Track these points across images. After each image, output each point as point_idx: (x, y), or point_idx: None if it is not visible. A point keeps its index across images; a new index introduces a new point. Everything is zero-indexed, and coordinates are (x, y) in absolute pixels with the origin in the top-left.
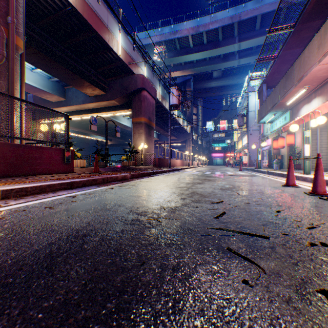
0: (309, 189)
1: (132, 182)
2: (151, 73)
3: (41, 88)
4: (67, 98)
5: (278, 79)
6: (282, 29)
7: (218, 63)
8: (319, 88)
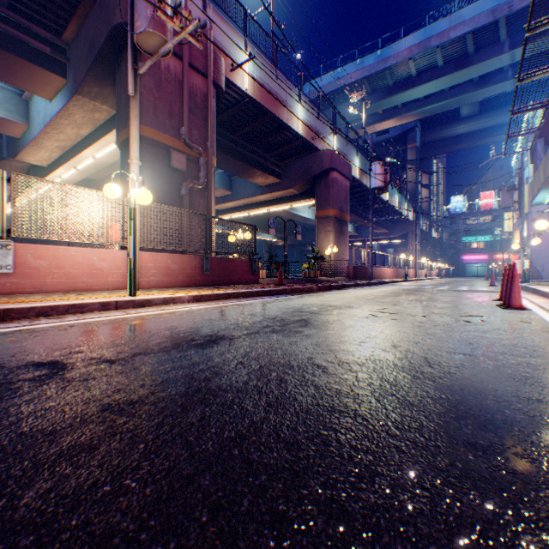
0: None
1: (319, 294)
2: (344, 140)
3: None
4: (234, 191)
5: None
6: (541, 73)
7: (467, 93)
8: None
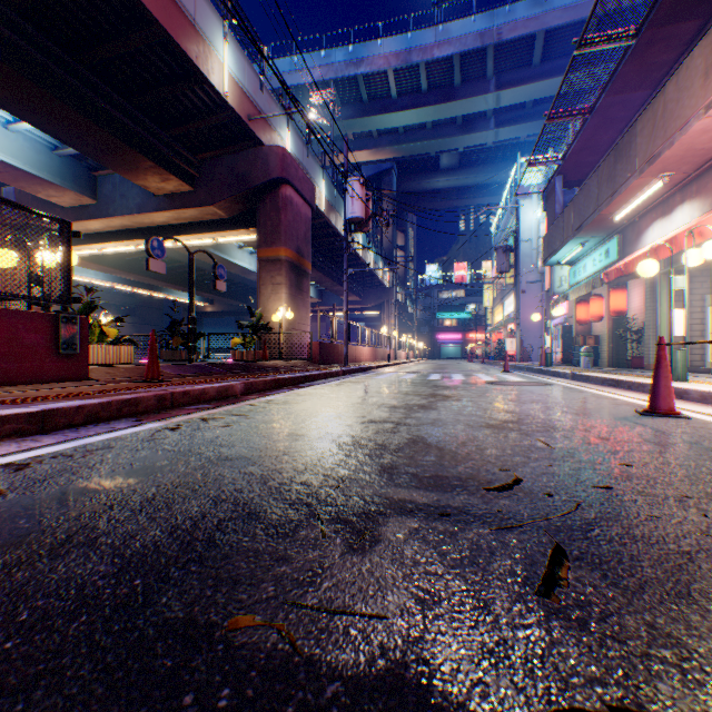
0: None
1: (245, 406)
2: (304, 146)
3: (33, 171)
4: (101, 199)
5: (588, 166)
6: (609, 39)
7: (451, 135)
8: (694, 180)
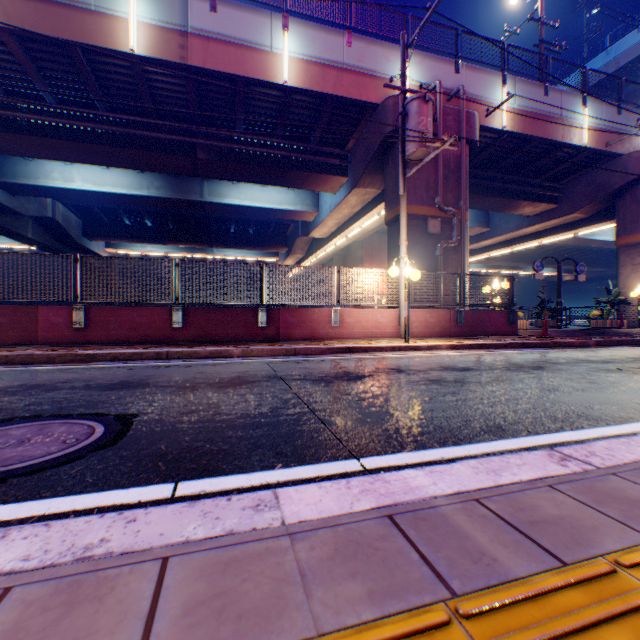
0: None
1: (592, 349)
2: None
3: None
4: (491, 227)
5: None
6: None
7: None
8: None
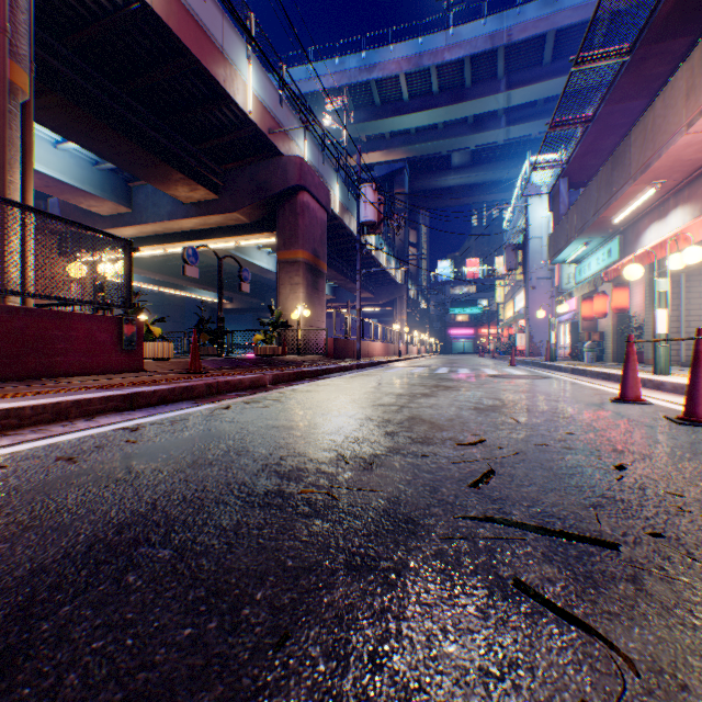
0: (674, 410)
1: (276, 393)
2: (320, 153)
3: (77, 185)
4: (136, 208)
5: (592, 168)
6: (604, 57)
7: (462, 134)
8: (686, 187)
